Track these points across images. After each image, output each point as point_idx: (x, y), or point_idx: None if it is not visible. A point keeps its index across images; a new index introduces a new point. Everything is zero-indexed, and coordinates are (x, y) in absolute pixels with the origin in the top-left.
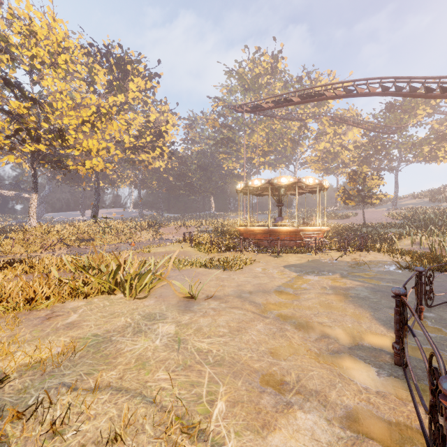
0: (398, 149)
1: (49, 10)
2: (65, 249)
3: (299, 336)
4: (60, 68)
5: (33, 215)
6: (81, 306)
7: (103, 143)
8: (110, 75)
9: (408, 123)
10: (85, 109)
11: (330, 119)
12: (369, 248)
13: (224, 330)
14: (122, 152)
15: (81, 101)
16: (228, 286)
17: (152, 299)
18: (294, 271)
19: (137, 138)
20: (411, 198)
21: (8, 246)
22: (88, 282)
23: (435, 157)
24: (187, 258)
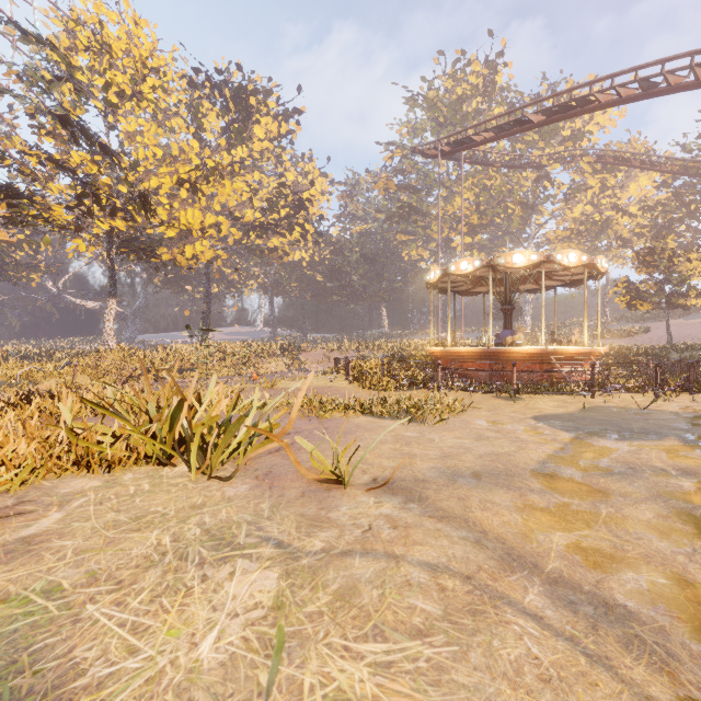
0: None
1: (128, 6)
2: (152, 383)
3: (694, 652)
4: (146, 100)
5: (111, 331)
6: (86, 491)
7: (210, 217)
8: (225, 115)
9: None
10: (185, 165)
11: (594, 160)
12: None
13: (427, 602)
14: (244, 236)
15: (178, 153)
16: (422, 455)
17: (246, 482)
18: (562, 428)
19: (265, 212)
20: None
21: (69, 377)
22: (122, 436)
23: None
24: (337, 398)
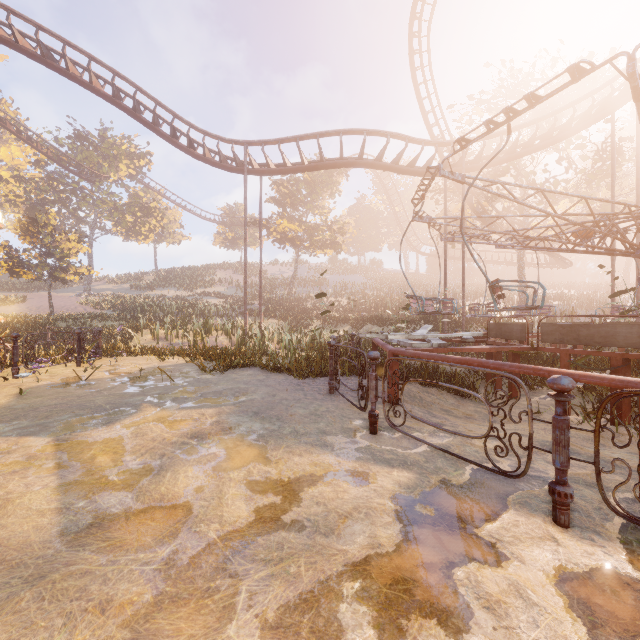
0: (96, 207)
1: None
2: None
3: None
4: None
5: None
6: None
7: None
8: None
9: (110, 175)
10: None
11: None
12: (110, 350)
13: None
14: None
15: None
16: None
17: None
18: (22, 431)
19: None
20: (106, 281)
21: None
22: None
23: (139, 233)
24: None
